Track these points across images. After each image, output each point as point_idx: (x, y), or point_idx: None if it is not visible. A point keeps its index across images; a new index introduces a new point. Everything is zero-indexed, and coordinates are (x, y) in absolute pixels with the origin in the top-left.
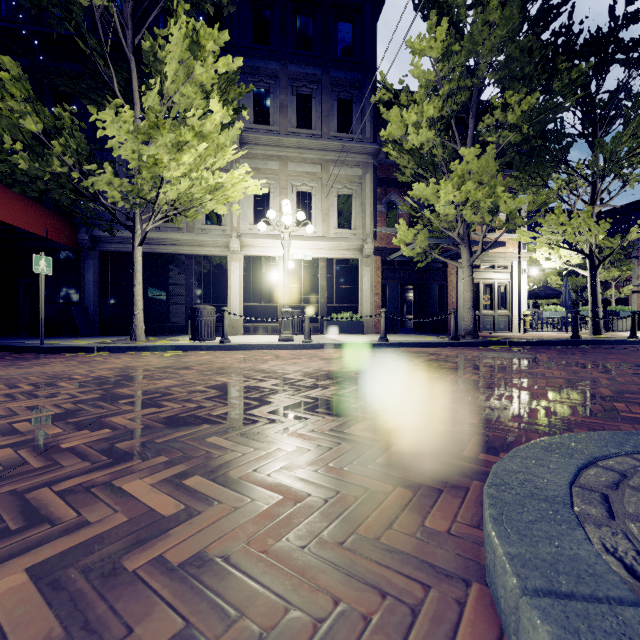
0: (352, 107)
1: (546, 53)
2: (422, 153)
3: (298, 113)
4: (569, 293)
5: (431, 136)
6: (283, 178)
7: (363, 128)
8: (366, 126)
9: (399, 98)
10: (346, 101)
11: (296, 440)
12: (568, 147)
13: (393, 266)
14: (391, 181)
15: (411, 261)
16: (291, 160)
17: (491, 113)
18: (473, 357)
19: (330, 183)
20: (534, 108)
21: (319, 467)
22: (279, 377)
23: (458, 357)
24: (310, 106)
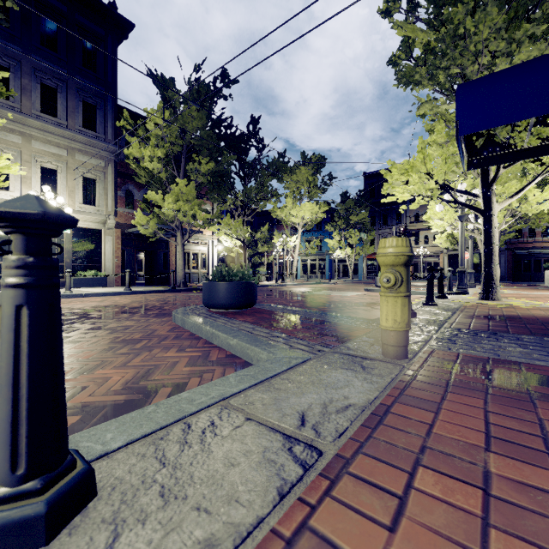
0: (96, 111)
1: (218, 143)
2: (154, 174)
3: (42, 100)
4: (239, 260)
5: (159, 166)
6: (26, 152)
7: (106, 131)
8: (109, 130)
9: (138, 131)
10: (91, 105)
11: (119, 318)
12: (233, 184)
13: (130, 237)
14: (129, 175)
15: (144, 234)
16: (35, 138)
17: (193, 162)
18: (182, 296)
19: (76, 166)
20: (214, 167)
21: (132, 319)
22: (79, 309)
23: (174, 296)
24: (55, 98)
